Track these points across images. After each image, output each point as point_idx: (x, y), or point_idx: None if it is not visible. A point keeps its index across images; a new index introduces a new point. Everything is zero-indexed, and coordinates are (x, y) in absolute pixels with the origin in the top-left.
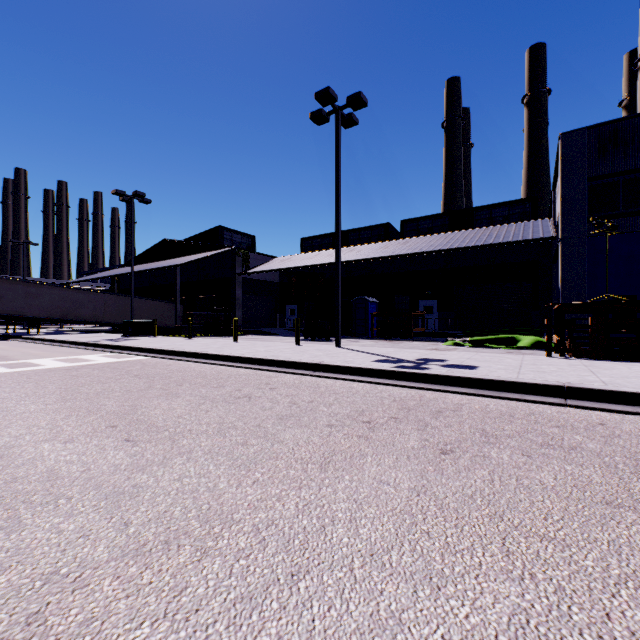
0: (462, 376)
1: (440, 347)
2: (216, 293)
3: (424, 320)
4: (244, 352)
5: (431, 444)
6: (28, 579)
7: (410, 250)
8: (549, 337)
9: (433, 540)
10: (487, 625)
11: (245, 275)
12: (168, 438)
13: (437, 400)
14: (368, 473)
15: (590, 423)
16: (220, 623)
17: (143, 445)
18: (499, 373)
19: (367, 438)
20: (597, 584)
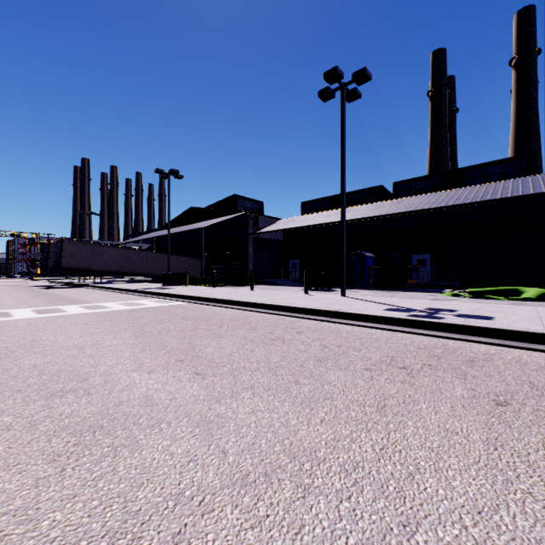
0: (484, 326)
1: (439, 297)
2: (232, 250)
3: (418, 272)
4: (264, 300)
5: (481, 394)
6: (161, 498)
7: (405, 209)
8: None
9: (541, 503)
10: None
11: (255, 235)
12: (229, 373)
13: (463, 349)
14: (429, 420)
15: None
16: None
17: (210, 379)
18: (521, 324)
19: (410, 384)
20: None
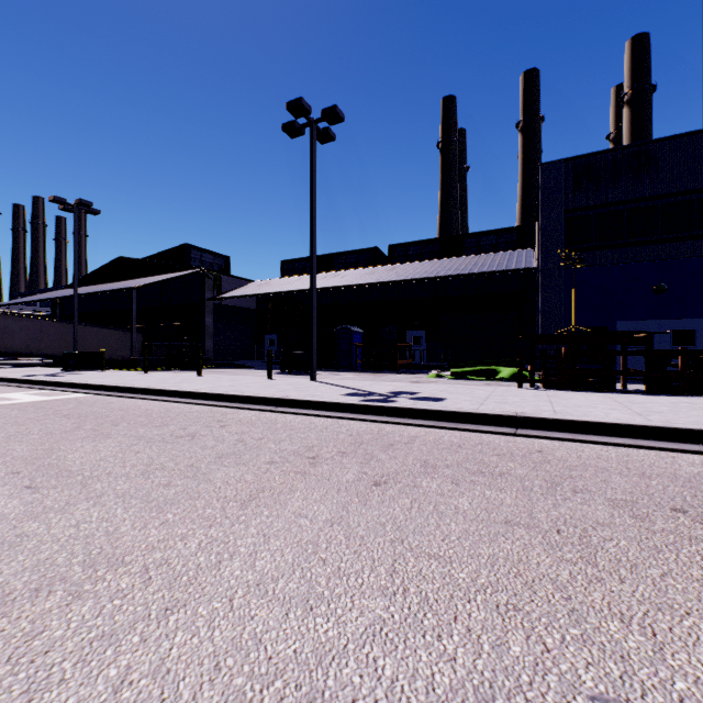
0: (424, 408)
1: (422, 380)
2: (182, 320)
3: (411, 351)
4: (204, 387)
5: (368, 477)
6: None
7: (396, 277)
8: (520, 368)
9: (326, 566)
10: (342, 636)
11: (217, 300)
12: (79, 483)
13: (394, 433)
14: (290, 508)
15: (529, 451)
16: (69, 661)
17: (46, 491)
18: (463, 405)
19: (305, 473)
20: (460, 593)
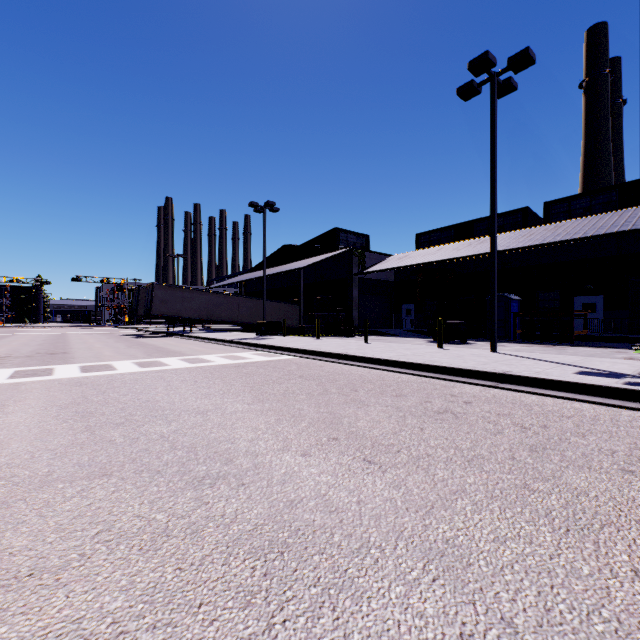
0: None
1: (635, 356)
2: (332, 294)
3: (586, 320)
4: (392, 355)
5: None
6: None
7: (568, 235)
8: None
9: None
10: None
11: (361, 275)
12: (413, 464)
13: None
14: None
15: None
16: None
17: (393, 471)
18: None
19: None
20: None
